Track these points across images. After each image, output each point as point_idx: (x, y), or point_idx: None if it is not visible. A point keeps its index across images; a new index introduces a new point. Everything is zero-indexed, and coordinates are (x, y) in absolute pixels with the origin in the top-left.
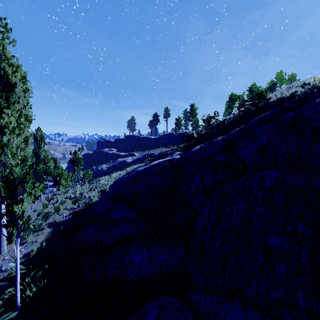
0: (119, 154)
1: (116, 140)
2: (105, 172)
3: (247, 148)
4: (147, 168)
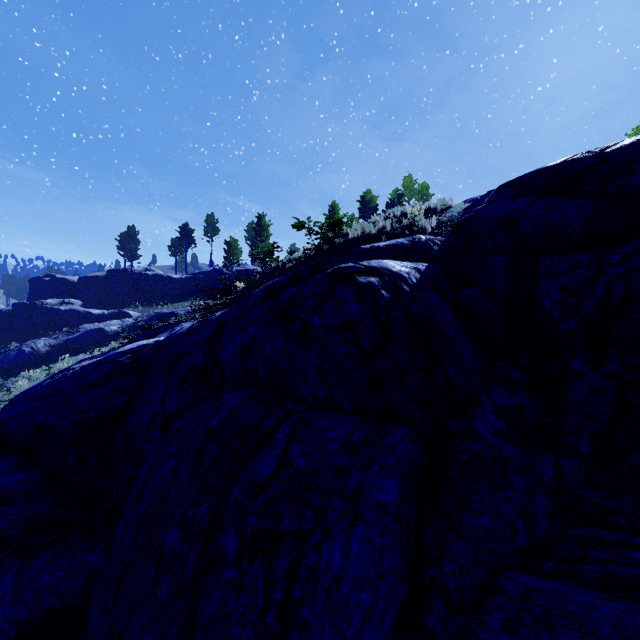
0: (89, 312)
1: (82, 278)
2: (45, 358)
3: (231, 345)
4: (85, 367)
